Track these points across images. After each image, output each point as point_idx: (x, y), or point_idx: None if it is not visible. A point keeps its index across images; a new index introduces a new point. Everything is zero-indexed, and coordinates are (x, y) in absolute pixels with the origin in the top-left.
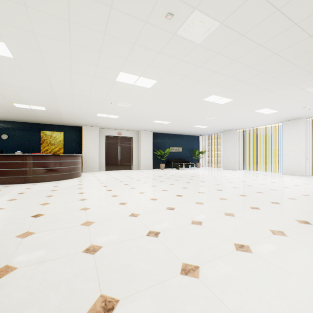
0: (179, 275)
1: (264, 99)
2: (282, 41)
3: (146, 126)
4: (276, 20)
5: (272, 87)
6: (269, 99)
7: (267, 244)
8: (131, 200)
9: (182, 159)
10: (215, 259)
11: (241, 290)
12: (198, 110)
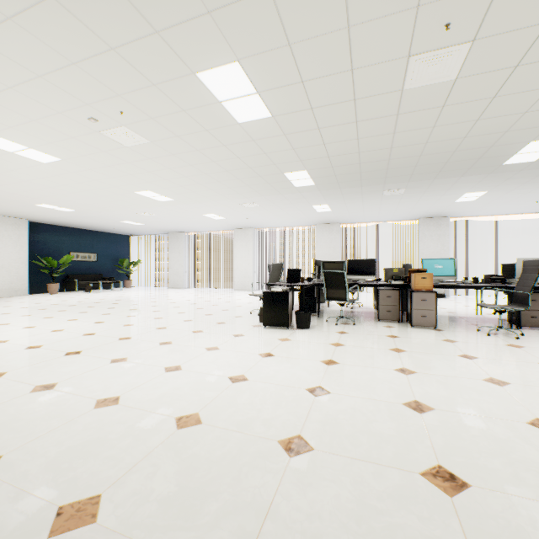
0: (110, 364)
1: (208, 205)
2: (209, 168)
3: (16, 209)
4: (199, 155)
5: (212, 197)
6: (213, 206)
7: (186, 338)
8: (14, 336)
9: (97, 274)
10: (141, 352)
11: (157, 358)
12: (128, 203)
